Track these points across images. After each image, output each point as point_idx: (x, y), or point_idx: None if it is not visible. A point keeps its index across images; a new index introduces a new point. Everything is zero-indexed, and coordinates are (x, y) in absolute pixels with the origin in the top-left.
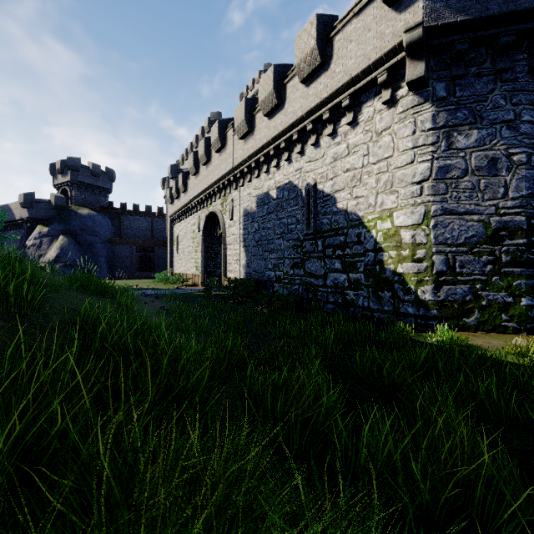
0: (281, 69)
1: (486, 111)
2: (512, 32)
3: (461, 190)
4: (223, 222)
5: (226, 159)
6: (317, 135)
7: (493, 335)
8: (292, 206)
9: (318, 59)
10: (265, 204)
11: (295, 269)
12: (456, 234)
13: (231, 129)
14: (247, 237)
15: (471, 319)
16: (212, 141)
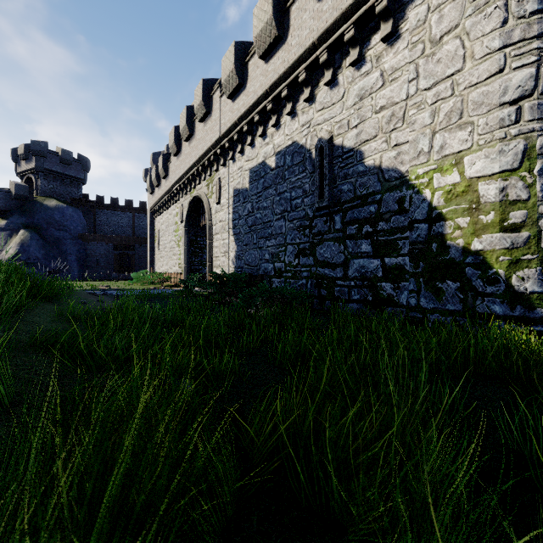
0: None
1: None
2: None
3: None
4: (208, 207)
5: (212, 128)
6: (334, 69)
7: None
8: (297, 174)
9: None
10: (261, 178)
11: (302, 257)
12: None
13: (218, 89)
14: (237, 222)
15: None
16: (195, 107)
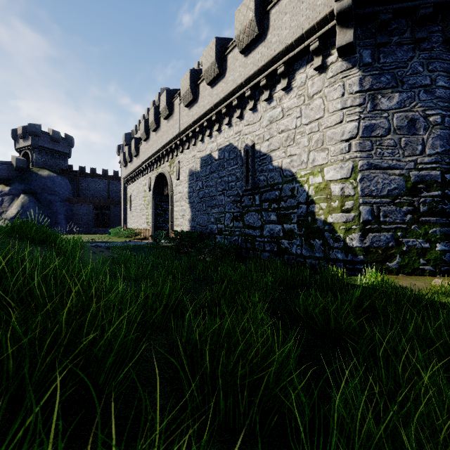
0: (222, 42)
1: (406, 76)
2: (430, 5)
3: (385, 147)
4: (170, 182)
5: (173, 125)
6: (255, 101)
7: (413, 277)
8: (232, 165)
9: (256, 30)
10: (208, 165)
11: (235, 221)
12: (380, 187)
13: (178, 98)
14: (192, 194)
15: (393, 264)
16: (160, 109)
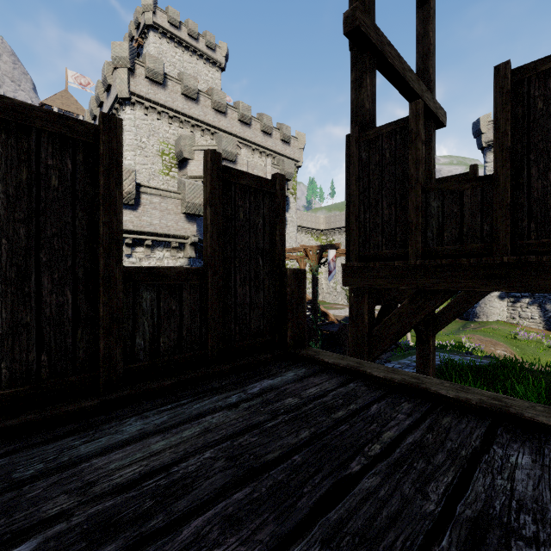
0: None
1: None
2: None
3: None
4: None
5: None
6: None
7: None
8: None
9: (133, 201)
10: None
11: None
12: None
13: None
14: None
15: None
16: None
